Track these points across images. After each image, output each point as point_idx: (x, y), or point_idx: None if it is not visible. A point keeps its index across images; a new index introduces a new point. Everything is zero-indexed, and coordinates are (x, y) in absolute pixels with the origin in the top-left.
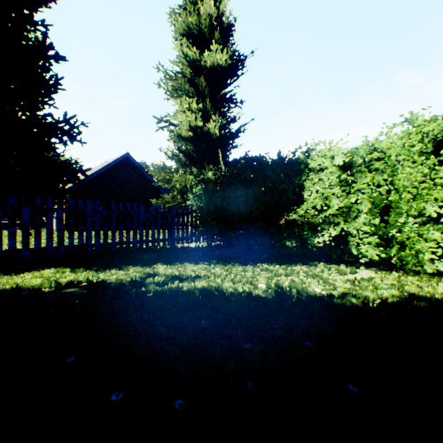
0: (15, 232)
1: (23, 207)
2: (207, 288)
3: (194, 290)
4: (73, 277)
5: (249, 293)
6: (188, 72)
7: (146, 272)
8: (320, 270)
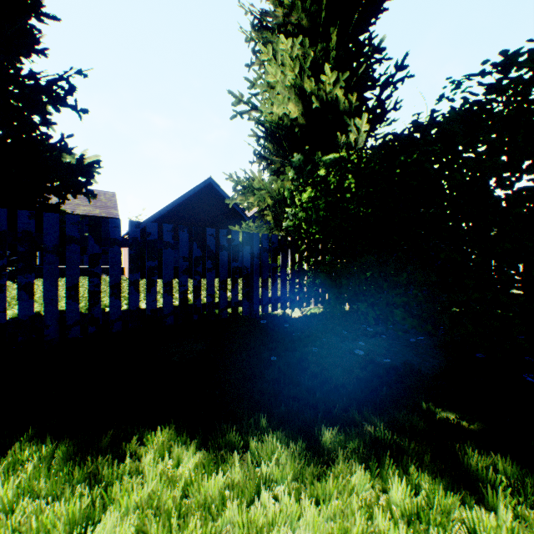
0: None
1: None
2: None
3: None
4: None
5: None
6: (286, 3)
7: None
8: None
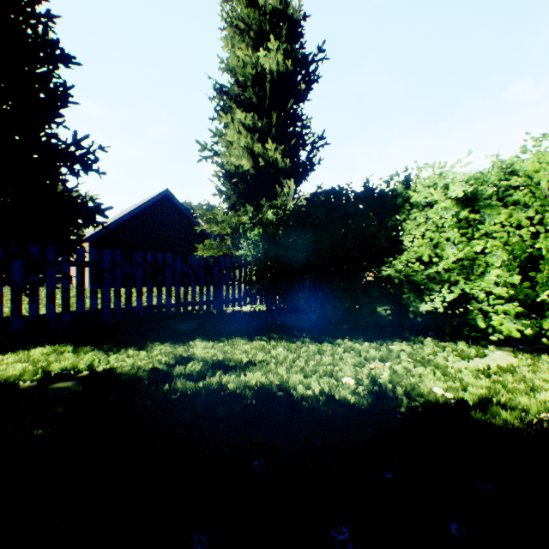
0: (1, 295)
1: (12, 259)
2: (264, 385)
3: (245, 389)
4: (71, 362)
5: (330, 395)
6: (241, 81)
7: (176, 354)
8: (430, 351)
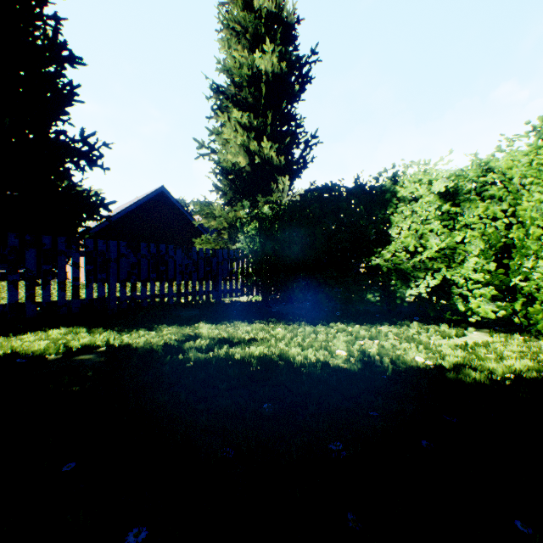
0: (17, 281)
1: (26, 248)
2: (267, 355)
3: (250, 358)
4: (88, 340)
5: (325, 363)
6: (238, 81)
7: (184, 333)
8: (415, 331)
